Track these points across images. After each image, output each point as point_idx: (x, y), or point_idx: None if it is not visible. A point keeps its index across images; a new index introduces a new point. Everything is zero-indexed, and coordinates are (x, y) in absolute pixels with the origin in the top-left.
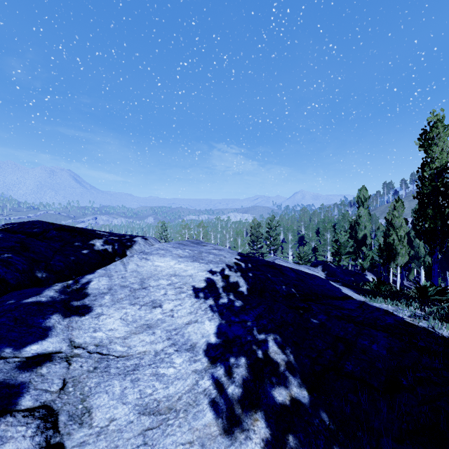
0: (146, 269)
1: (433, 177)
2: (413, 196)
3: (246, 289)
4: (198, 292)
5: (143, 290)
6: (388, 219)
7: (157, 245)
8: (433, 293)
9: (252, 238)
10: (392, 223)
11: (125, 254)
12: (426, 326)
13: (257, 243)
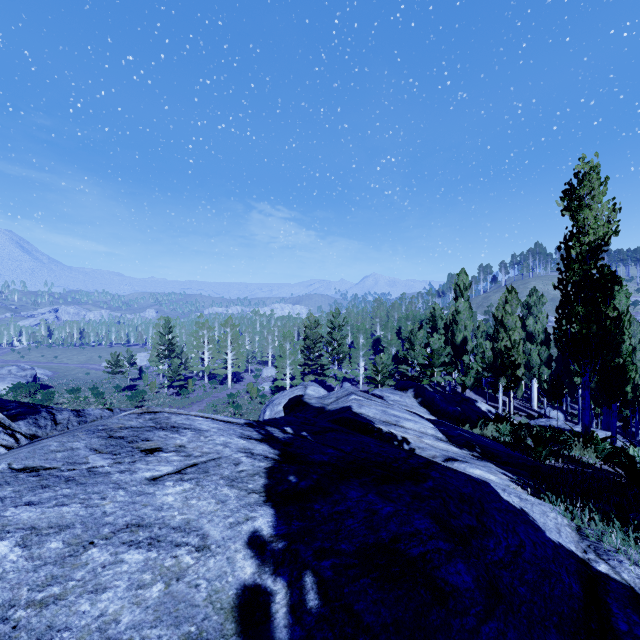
0: None
1: (585, 256)
2: (554, 285)
3: None
4: None
5: None
6: (497, 317)
7: None
8: None
9: (307, 342)
10: (503, 322)
11: None
12: None
13: (314, 349)
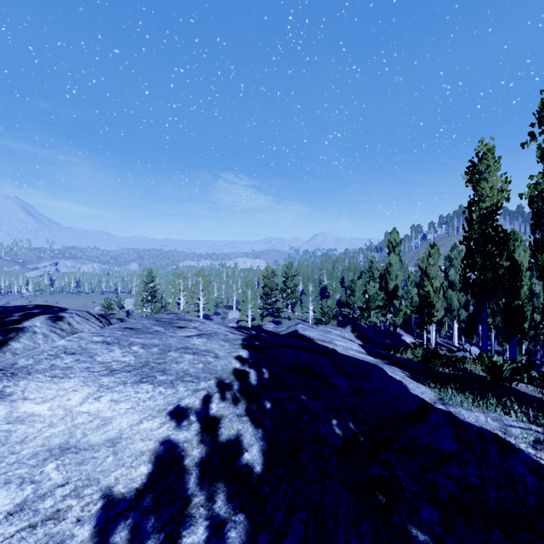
0: None
1: (483, 218)
2: (459, 241)
3: (258, 453)
4: (114, 524)
5: None
6: (422, 268)
7: (64, 340)
8: (508, 373)
9: (266, 289)
10: (427, 272)
11: None
12: None
13: (271, 295)
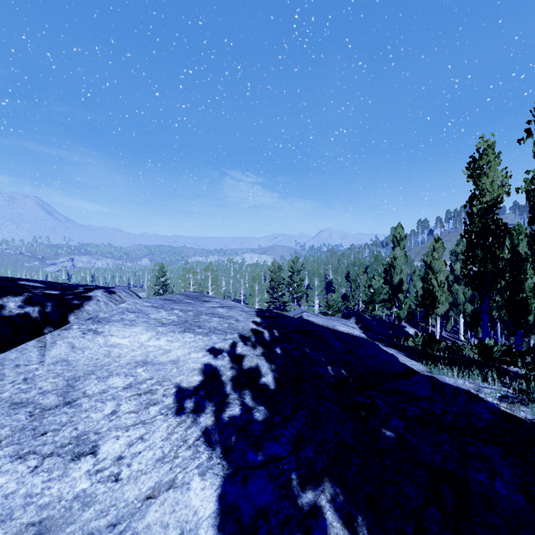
0: (87, 355)
1: (483, 212)
2: (461, 234)
3: (272, 379)
4: (184, 399)
5: (64, 409)
6: (426, 262)
7: (125, 303)
8: (498, 354)
9: (272, 284)
10: (431, 266)
11: (66, 320)
12: (531, 418)
13: (277, 289)
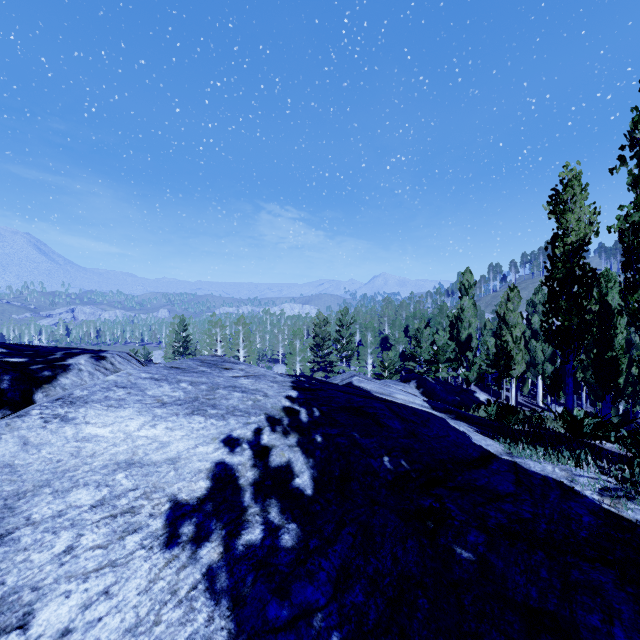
0: (45, 455)
1: (568, 255)
2: (541, 282)
3: (309, 479)
4: (181, 520)
5: None
6: (500, 314)
7: (114, 375)
8: (589, 428)
9: (317, 340)
10: (505, 319)
11: (31, 399)
12: None
13: (323, 347)
